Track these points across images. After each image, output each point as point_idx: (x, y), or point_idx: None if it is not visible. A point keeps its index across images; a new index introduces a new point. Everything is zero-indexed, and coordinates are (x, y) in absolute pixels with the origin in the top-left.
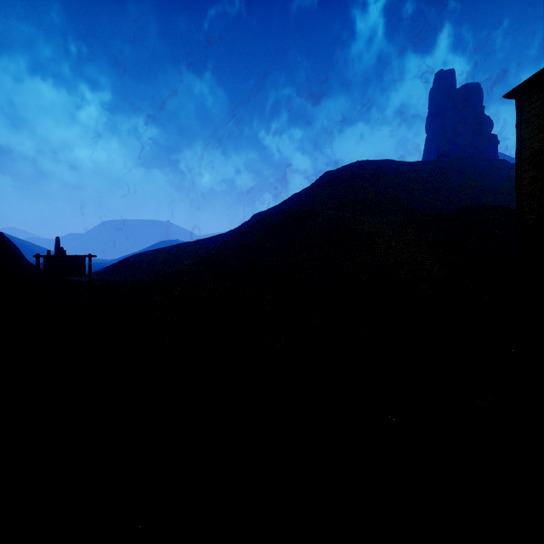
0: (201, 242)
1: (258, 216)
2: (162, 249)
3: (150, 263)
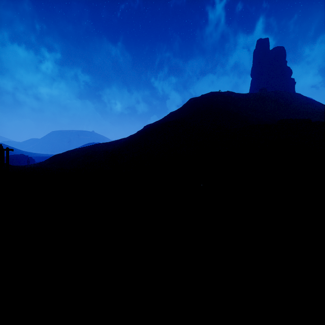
0: (110, 143)
1: (148, 126)
2: (85, 147)
3: (75, 157)
